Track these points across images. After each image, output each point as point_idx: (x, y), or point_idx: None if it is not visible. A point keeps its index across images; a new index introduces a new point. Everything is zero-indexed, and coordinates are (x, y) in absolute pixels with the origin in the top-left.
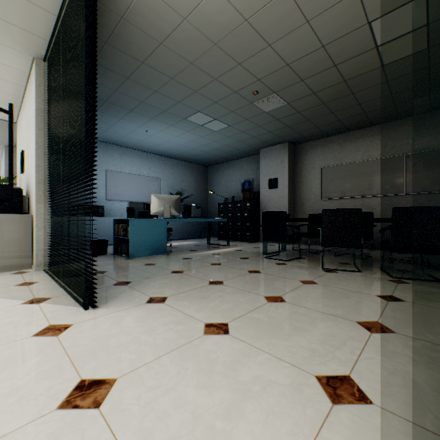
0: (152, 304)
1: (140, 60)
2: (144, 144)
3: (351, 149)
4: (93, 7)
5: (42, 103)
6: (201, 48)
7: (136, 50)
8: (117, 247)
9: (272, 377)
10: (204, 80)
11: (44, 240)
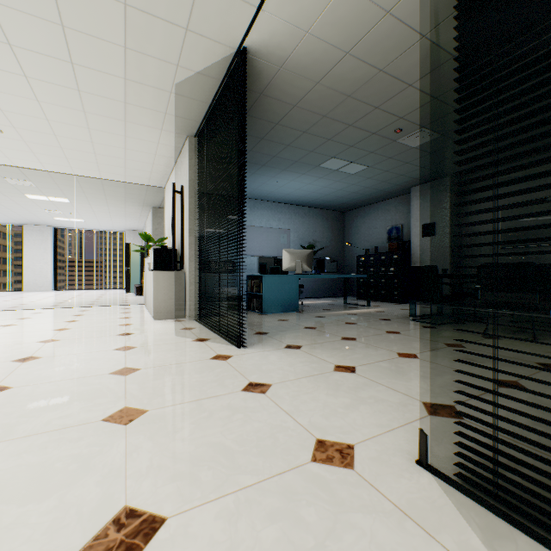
0: (289, 349)
1: (274, 122)
2: (274, 194)
3: (547, 178)
4: (243, 105)
5: (193, 174)
6: (333, 102)
7: (271, 115)
8: (250, 303)
9: (385, 398)
10: (338, 128)
11: (194, 293)
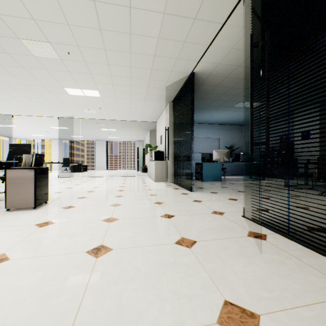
0: (212, 193)
1: (207, 92)
2: (209, 120)
3: None
4: (193, 95)
5: (171, 118)
6: (235, 82)
7: (206, 90)
8: (197, 176)
9: (243, 206)
10: (240, 90)
11: (171, 171)
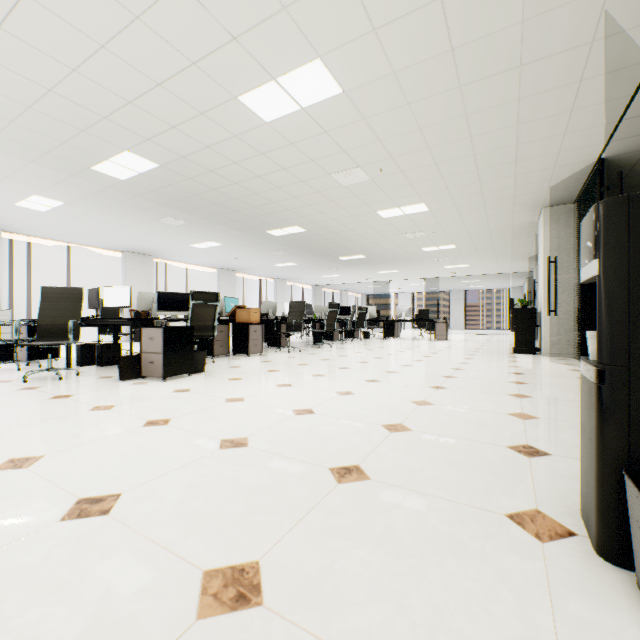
0: None
1: None
2: None
3: None
4: None
5: None
6: None
7: None
8: None
9: None
10: None
11: None
